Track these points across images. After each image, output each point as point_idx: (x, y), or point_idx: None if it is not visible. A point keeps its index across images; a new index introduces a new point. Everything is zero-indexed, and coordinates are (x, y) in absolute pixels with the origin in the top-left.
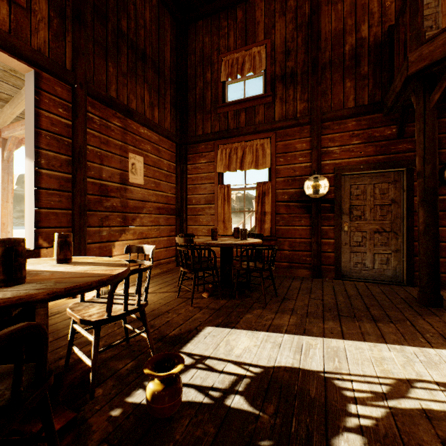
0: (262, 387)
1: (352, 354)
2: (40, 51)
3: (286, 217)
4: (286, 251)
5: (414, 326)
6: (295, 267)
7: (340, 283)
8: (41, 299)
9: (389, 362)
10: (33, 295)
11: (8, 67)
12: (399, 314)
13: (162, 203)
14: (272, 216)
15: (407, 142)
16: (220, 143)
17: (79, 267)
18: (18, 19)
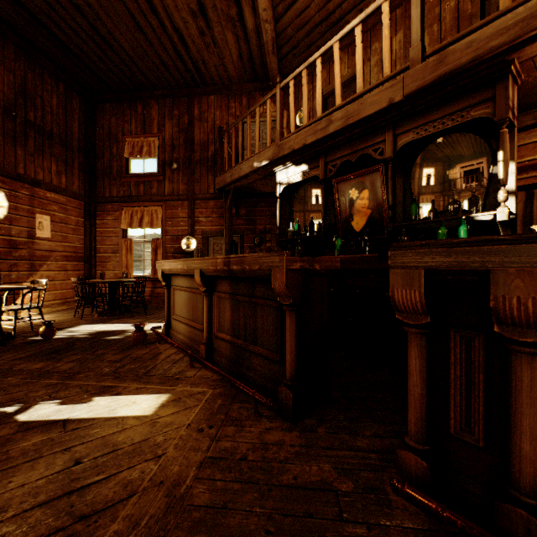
0: (96, 333)
1: (152, 326)
2: None
3: None
4: None
5: None
6: None
7: None
8: (0, 290)
9: None
10: None
11: None
12: None
13: (69, 252)
14: None
15: (241, 219)
16: (124, 206)
17: (8, 286)
18: None
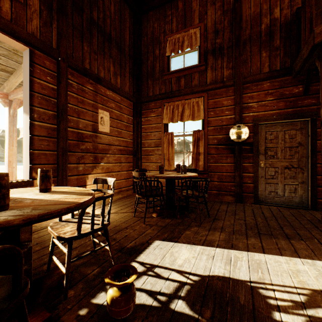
0: (200, 294)
1: (272, 266)
2: (34, 34)
3: (216, 156)
4: (215, 182)
5: (321, 243)
6: (222, 194)
7: (258, 207)
8: (17, 224)
9: (303, 274)
10: (10, 221)
11: (11, 47)
12: (308, 233)
13: (123, 146)
14: (204, 155)
15: (311, 98)
16: (166, 102)
17: (55, 196)
18: (17, 11)
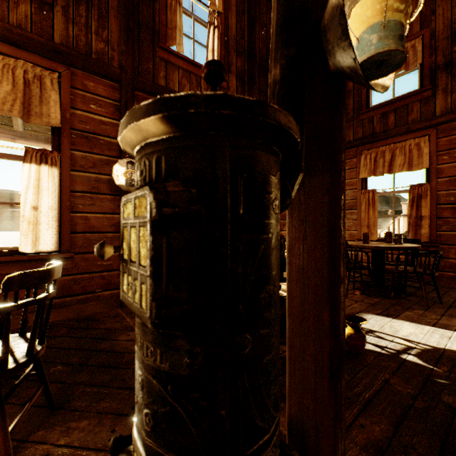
0: (433, 356)
1: None
2: None
3: (452, 221)
4: (451, 260)
5: None
6: None
7: None
8: None
9: None
10: None
11: None
12: None
13: None
14: (431, 220)
15: None
16: (363, 149)
17: None
18: None
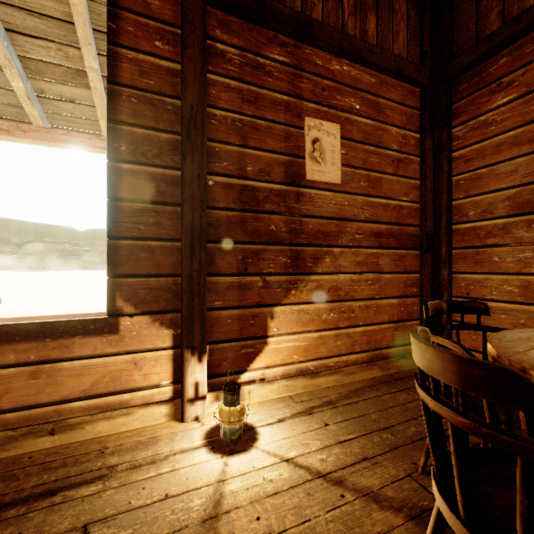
0: None
1: None
2: None
3: None
4: None
5: None
6: None
7: None
8: None
9: None
10: None
11: None
12: None
13: (384, 222)
14: None
15: None
16: None
17: None
18: None
